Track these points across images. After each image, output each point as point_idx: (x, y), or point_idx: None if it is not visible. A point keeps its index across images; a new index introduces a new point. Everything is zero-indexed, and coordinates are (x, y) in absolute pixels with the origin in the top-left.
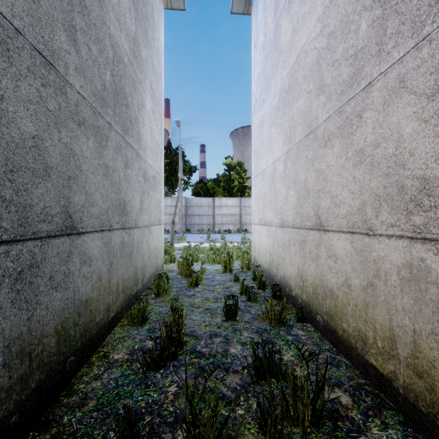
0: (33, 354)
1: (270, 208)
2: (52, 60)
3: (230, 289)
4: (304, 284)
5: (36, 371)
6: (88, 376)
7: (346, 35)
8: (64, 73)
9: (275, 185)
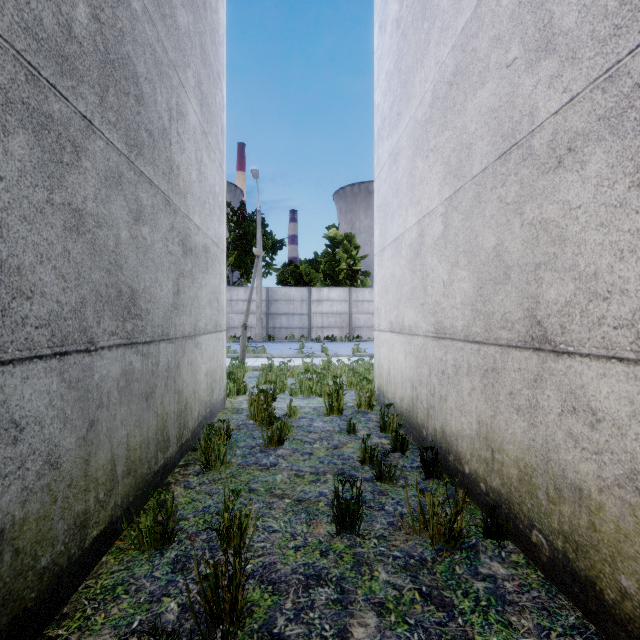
0: None
1: (412, 303)
2: None
3: (342, 450)
4: (496, 456)
5: None
6: None
7: None
8: None
9: (423, 262)
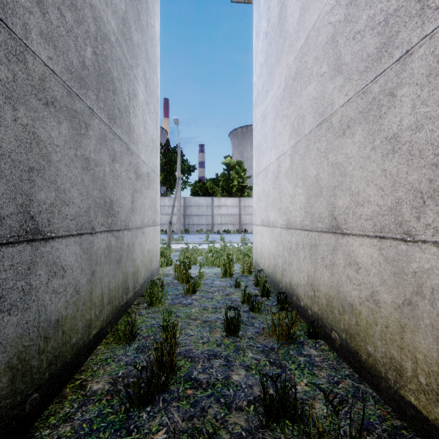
0: None
1: (274, 207)
2: (2, 14)
3: (231, 296)
4: (316, 294)
5: None
6: (56, 417)
7: None
8: (23, 35)
9: (280, 183)
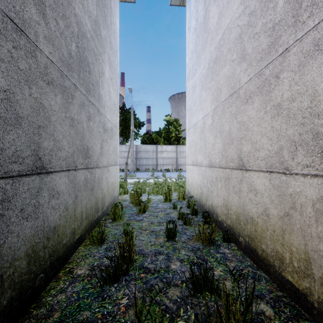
0: (4, 276)
1: (201, 152)
2: (23, 27)
3: (170, 215)
4: (229, 212)
5: (8, 290)
6: (55, 290)
7: (265, 12)
8: (34, 39)
9: (204, 135)
